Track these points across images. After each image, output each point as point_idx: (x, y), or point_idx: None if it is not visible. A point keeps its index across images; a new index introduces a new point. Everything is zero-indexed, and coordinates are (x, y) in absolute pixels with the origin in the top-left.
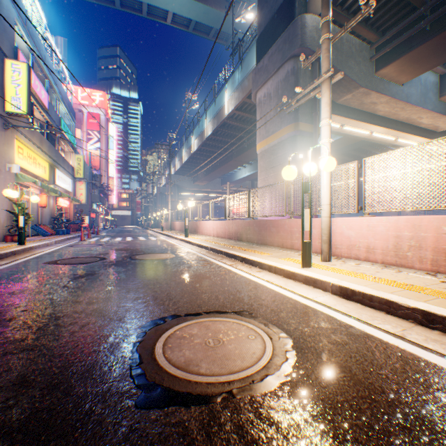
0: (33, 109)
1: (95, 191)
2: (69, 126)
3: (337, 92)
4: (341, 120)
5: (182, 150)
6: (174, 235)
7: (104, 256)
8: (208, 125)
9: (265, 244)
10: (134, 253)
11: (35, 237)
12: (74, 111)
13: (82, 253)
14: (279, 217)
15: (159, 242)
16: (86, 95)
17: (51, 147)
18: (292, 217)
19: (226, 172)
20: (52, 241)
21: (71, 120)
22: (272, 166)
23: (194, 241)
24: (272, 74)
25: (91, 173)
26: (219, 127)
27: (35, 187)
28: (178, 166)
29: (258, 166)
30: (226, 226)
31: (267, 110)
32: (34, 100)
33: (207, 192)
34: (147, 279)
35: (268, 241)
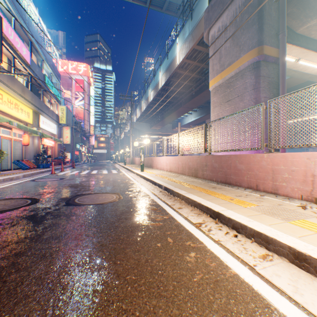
0: (14, 62)
1: (78, 135)
2: (55, 84)
3: (301, 17)
4: (298, 52)
5: (141, 102)
6: (132, 169)
7: (42, 196)
8: (162, 77)
9: (228, 183)
10: (79, 192)
11: (14, 171)
12: (58, 72)
13: (27, 191)
14: (237, 152)
15: (116, 176)
16: (74, 66)
17: (35, 97)
18: (272, 151)
19: (176, 118)
20: (18, 175)
21: (56, 79)
22: (228, 100)
23: (147, 176)
24: (228, 4)
25: (73, 120)
26: (170, 78)
27: (18, 129)
28: (139, 115)
29: (211, 102)
30: (179, 161)
31: (221, 43)
32: (14, 54)
33: (161, 135)
34: (16, 294)
35: (233, 180)
